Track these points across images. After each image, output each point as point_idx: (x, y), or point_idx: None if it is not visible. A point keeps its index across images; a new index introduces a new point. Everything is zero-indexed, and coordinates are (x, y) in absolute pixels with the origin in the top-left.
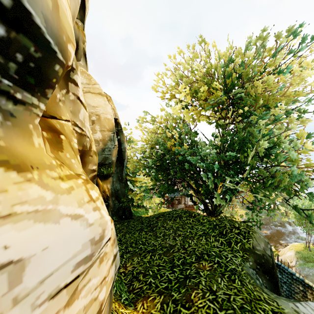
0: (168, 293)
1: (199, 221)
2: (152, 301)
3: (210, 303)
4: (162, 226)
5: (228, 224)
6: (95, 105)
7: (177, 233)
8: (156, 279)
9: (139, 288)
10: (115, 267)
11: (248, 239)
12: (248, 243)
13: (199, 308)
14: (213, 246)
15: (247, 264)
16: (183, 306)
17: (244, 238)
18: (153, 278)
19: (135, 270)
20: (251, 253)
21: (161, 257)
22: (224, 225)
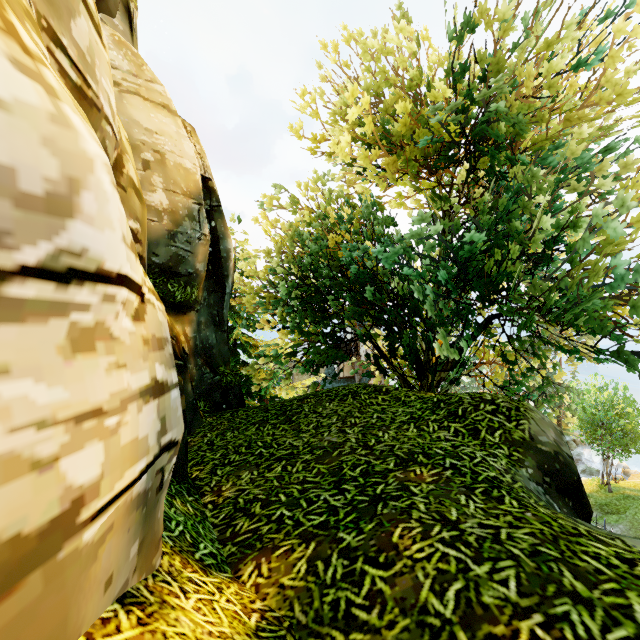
0: (327, 535)
1: (399, 399)
2: (284, 557)
3: (446, 548)
4: (313, 412)
5: (468, 397)
6: (152, 129)
7: (348, 421)
8: (296, 509)
9: (250, 531)
10: (158, 420)
11: (518, 421)
12: (520, 429)
13: (418, 561)
14: (437, 439)
15: (522, 472)
16: (370, 561)
17: (509, 419)
18: (288, 509)
19: (242, 496)
20: (530, 450)
21: (310, 466)
22: (458, 399)
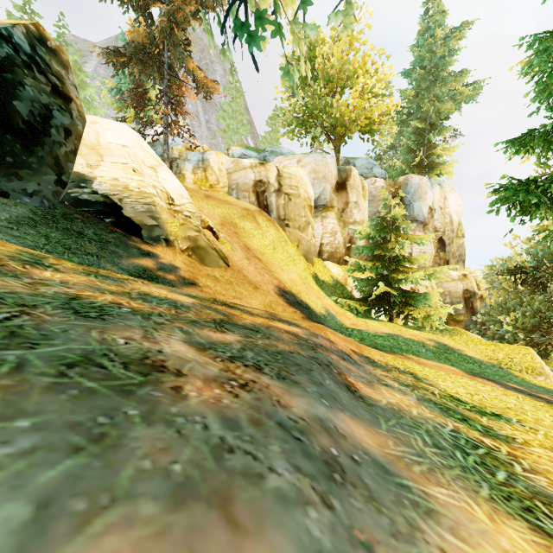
0: None
1: None
2: None
3: None
4: None
5: None
6: (449, 287)
7: None
8: None
9: None
10: None
11: None
12: None
13: None
14: None
15: None
16: None
17: None
18: None
19: None
20: None
21: None
22: None
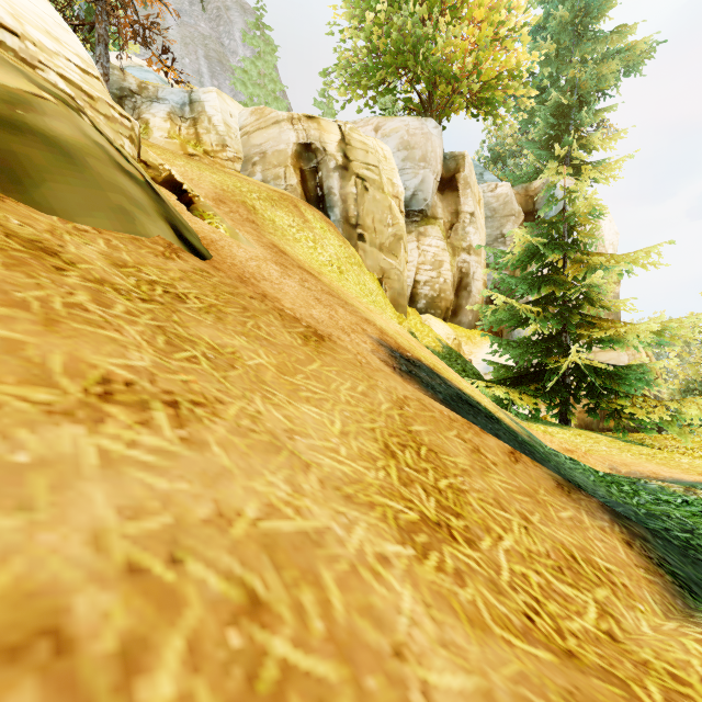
0: None
1: None
2: None
3: None
4: None
5: None
6: (606, 360)
7: None
8: None
9: None
10: None
11: None
12: None
13: None
14: None
15: None
16: None
17: None
18: None
19: None
20: None
21: None
22: None
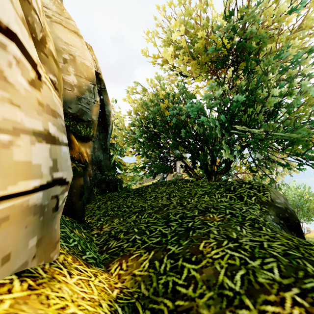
0: (161, 247)
1: (198, 184)
2: (135, 259)
3: (232, 252)
4: (153, 191)
5: (236, 181)
6: (68, 43)
7: (172, 194)
8: (143, 235)
9: (117, 246)
10: (50, 159)
11: (264, 192)
12: (266, 196)
13: (216, 259)
14: (220, 201)
15: (268, 217)
16: (187, 260)
17: (259, 191)
18: (139, 235)
19: (113, 230)
20: (271, 207)
21: (151, 215)
22: (230, 183)
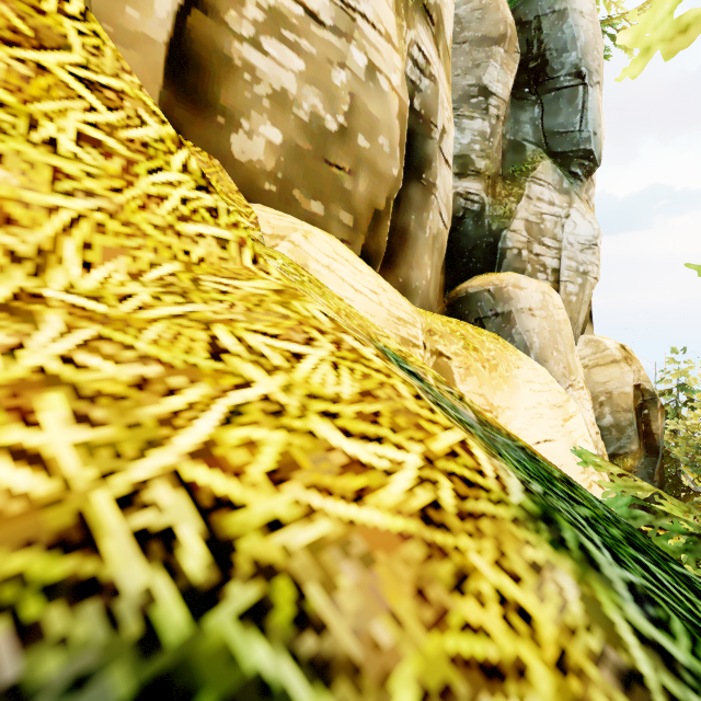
0: None
1: None
2: None
3: None
4: None
5: None
6: (605, 380)
7: None
8: None
9: None
10: None
11: None
12: None
13: None
14: None
15: None
16: None
17: None
18: None
19: None
20: None
21: None
22: None
